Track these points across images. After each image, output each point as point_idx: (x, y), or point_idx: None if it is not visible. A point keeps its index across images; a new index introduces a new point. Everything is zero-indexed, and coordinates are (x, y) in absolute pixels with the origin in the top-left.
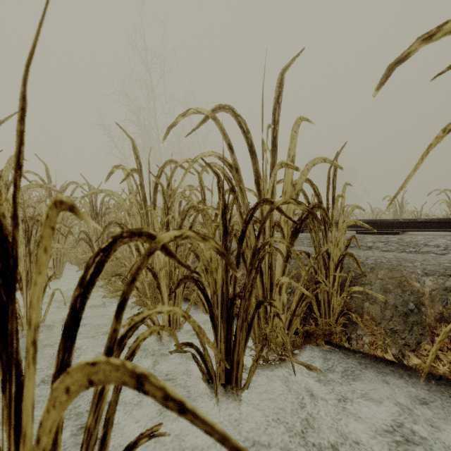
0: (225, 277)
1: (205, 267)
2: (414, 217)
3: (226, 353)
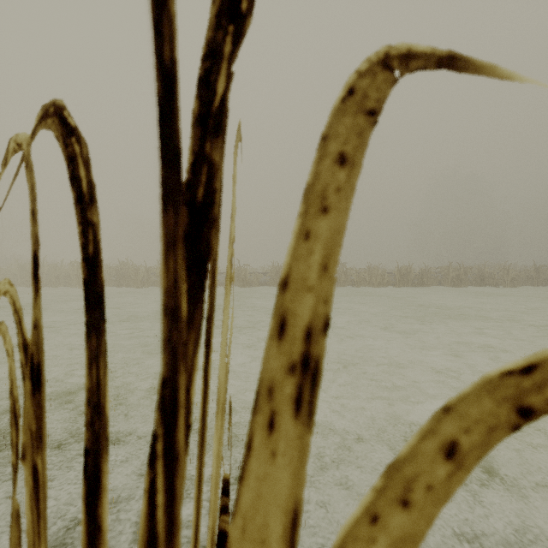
0: None
1: None
2: None
3: None
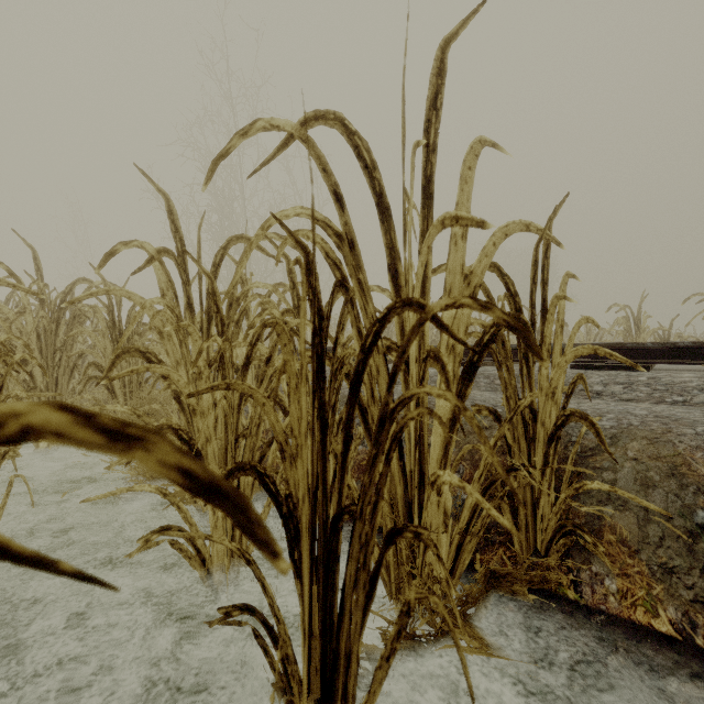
0: (322, 469)
1: (279, 446)
2: (657, 339)
3: (323, 633)
